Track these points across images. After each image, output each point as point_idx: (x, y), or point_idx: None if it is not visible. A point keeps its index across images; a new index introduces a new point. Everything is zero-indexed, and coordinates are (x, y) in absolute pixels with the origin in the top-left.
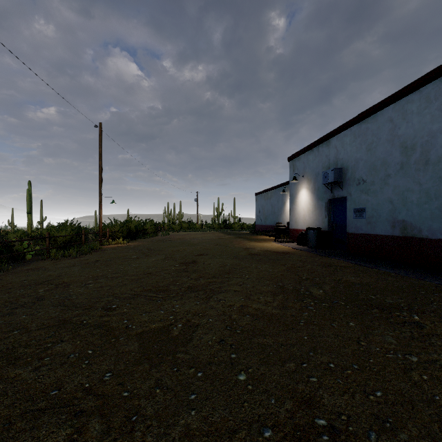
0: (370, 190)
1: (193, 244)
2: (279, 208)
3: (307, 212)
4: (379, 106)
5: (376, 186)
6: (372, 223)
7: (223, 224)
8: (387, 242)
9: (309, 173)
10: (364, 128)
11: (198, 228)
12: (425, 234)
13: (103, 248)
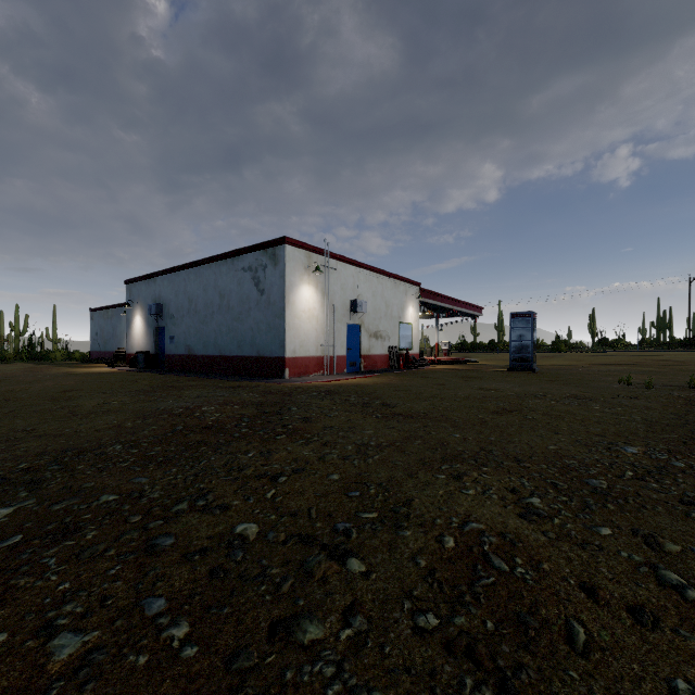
0: (177, 324)
1: None
2: (122, 331)
3: (141, 337)
4: (180, 268)
5: (179, 322)
6: (178, 347)
7: (29, 353)
8: (184, 359)
9: (142, 302)
10: (174, 278)
11: None
12: (196, 353)
13: None
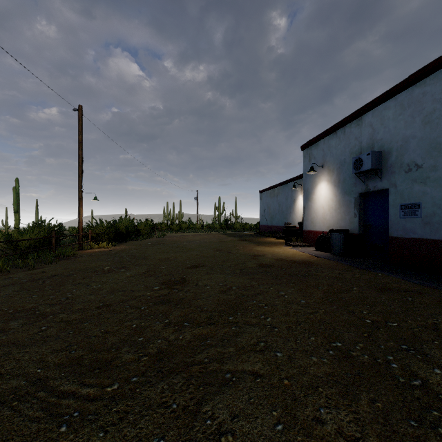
0: (429, 178)
1: (188, 249)
2: (288, 206)
3: (328, 210)
4: None
5: (440, 172)
6: (433, 224)
7: (224, 224)
8: None
9: (330, 162)
10: (418, 93)
11: (198, 228)
12: None
13: (79, 254)
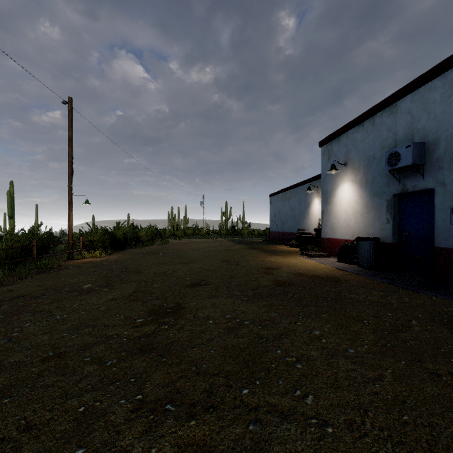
0: None
1: (190, 260)
2: (301, 211)
3: (352, 215)
4: None
5: None
6: None
7: (231, 230)
8: None
9: (355, 159)
10: None
11: (204, 234)
12: None
13: (64, 266)
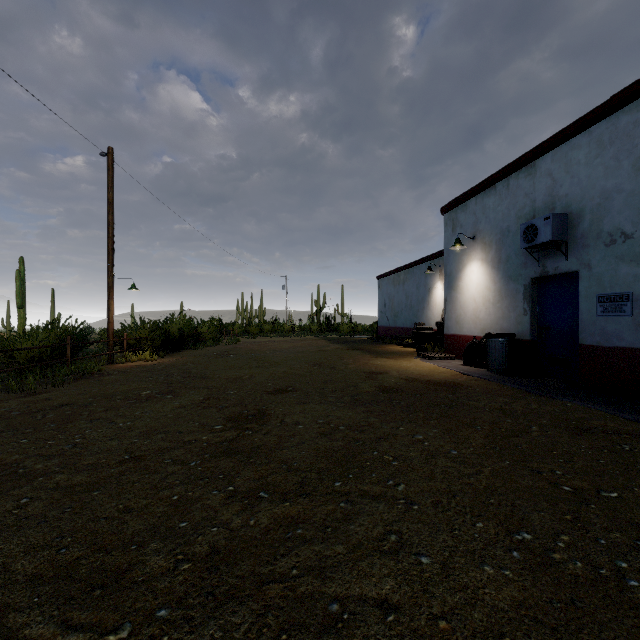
0: None
1: (272, 364)
2: (419, 298)
3: (483, 304)
4: None
5: None
6: None
7: (325, 325)
8: None
9: (486, 232)
10: (627, 122)
11: (287, 331)
12: None
13: (106, 371)
